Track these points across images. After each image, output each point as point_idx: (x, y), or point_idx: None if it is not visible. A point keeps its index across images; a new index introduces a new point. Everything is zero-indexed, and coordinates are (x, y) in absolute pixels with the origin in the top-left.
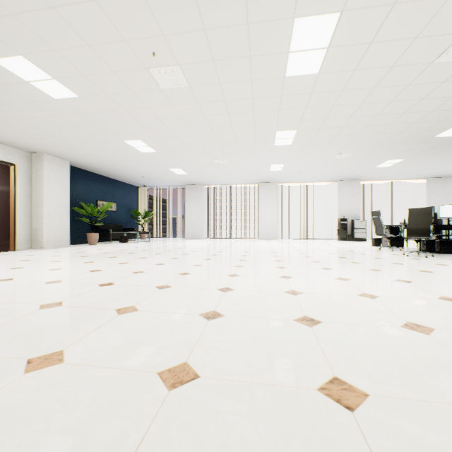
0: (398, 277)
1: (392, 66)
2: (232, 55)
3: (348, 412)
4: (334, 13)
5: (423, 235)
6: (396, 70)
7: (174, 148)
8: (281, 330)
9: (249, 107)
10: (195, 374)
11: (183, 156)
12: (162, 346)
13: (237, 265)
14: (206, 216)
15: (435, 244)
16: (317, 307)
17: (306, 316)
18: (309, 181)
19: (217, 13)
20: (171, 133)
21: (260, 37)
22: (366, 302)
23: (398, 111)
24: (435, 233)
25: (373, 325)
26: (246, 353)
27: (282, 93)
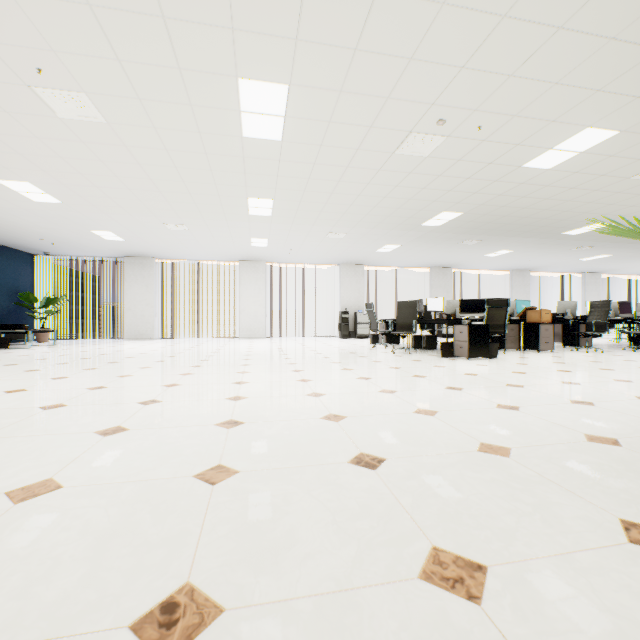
0: (363, 375)
1: (358, 149)
2: (166, 98)
3: (210, 486)
4: (282, 84)
5: (410, 330)
6: (363, 153)
7: (94, 201)
8: (193, 435)
9: (204, 164)
10: (58, 486)
11: (113, 214)
12: (23, 469)
13: (186, 372)
14: (161, 305)
15: (423, 339)
16: (252, 410)
17: (232, 420)
18: (306, 262)
19: (135, 47)
20: (86, 180)
21: (201, 87)
22: (308, 401)
23: (379, 195)
24: (429, 328)
25: (295, 420)
26: (135, 460)
27: (244, 154)
